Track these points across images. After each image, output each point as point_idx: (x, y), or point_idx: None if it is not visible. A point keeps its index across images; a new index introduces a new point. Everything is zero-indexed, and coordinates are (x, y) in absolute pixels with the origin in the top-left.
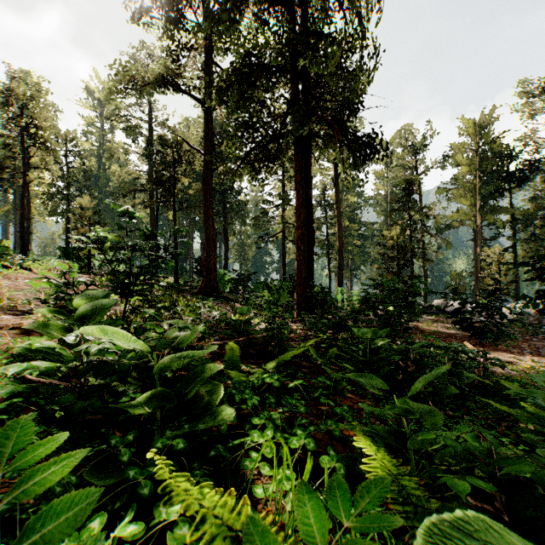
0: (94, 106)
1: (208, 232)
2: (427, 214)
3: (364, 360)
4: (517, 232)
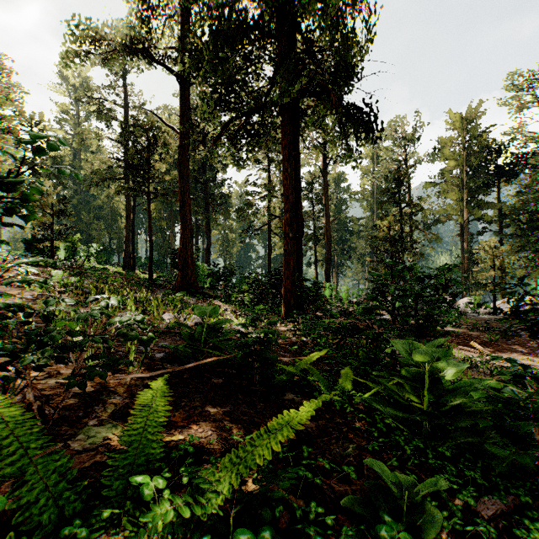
0: (68, 92)
1: (184, 221)
2: (420, 205)
3: (430, 411)
4: (504, 226)
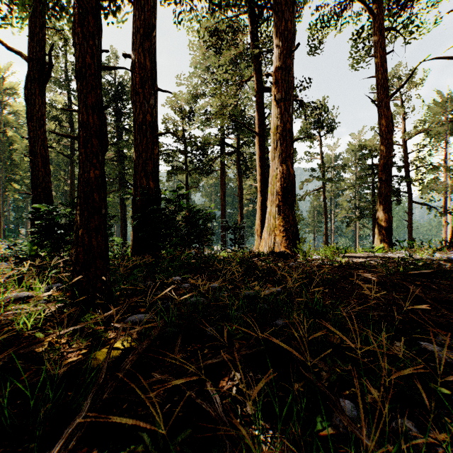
0: None
1: None
2: None
3: None
4: None
